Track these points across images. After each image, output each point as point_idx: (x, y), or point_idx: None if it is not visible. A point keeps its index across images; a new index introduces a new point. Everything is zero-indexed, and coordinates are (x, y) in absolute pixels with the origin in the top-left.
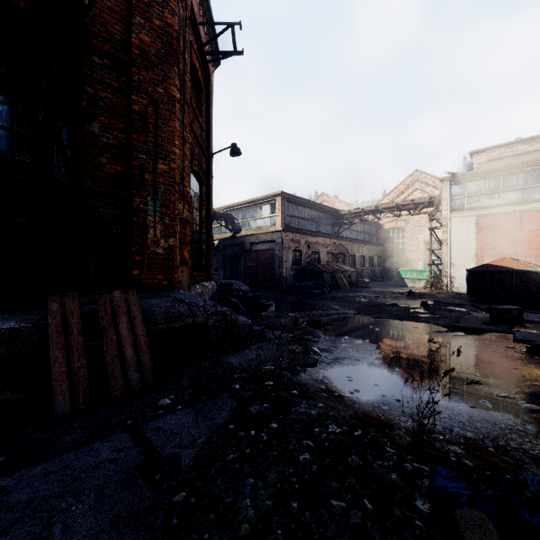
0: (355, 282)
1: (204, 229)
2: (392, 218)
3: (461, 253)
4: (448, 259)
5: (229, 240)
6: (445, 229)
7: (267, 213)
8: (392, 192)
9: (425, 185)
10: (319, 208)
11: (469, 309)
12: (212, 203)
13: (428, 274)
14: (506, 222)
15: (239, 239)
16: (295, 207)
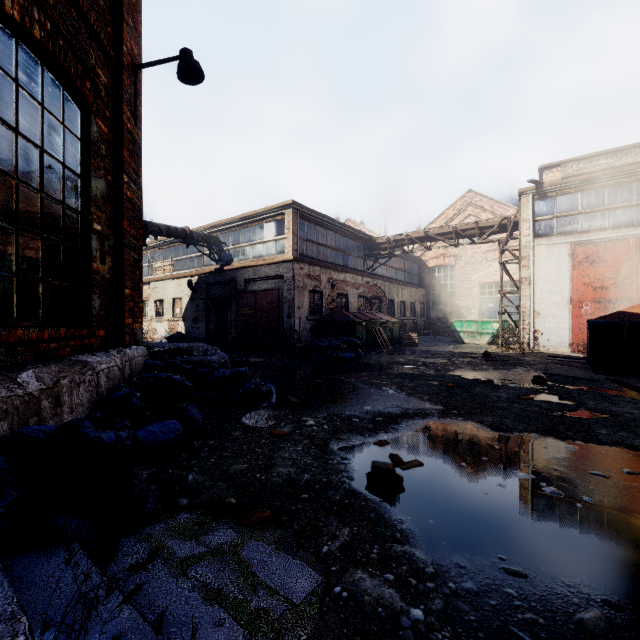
0: (398, 337)
1: (103, 226)
2: (438, 253)
3: (549, 297)
4: (530, 305)
5: (213, 276)
6: (525, 262)
7: (271, 235)
8: (439, 219)
9: (481, 210)
10: (347, 233)
11: (622, 390)
12: (136, 176)
13: (493, 326)
14: (615, 252)
15: (228, 273)
16: (313, 227)
